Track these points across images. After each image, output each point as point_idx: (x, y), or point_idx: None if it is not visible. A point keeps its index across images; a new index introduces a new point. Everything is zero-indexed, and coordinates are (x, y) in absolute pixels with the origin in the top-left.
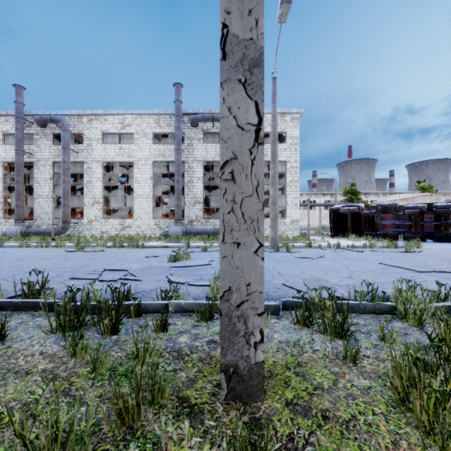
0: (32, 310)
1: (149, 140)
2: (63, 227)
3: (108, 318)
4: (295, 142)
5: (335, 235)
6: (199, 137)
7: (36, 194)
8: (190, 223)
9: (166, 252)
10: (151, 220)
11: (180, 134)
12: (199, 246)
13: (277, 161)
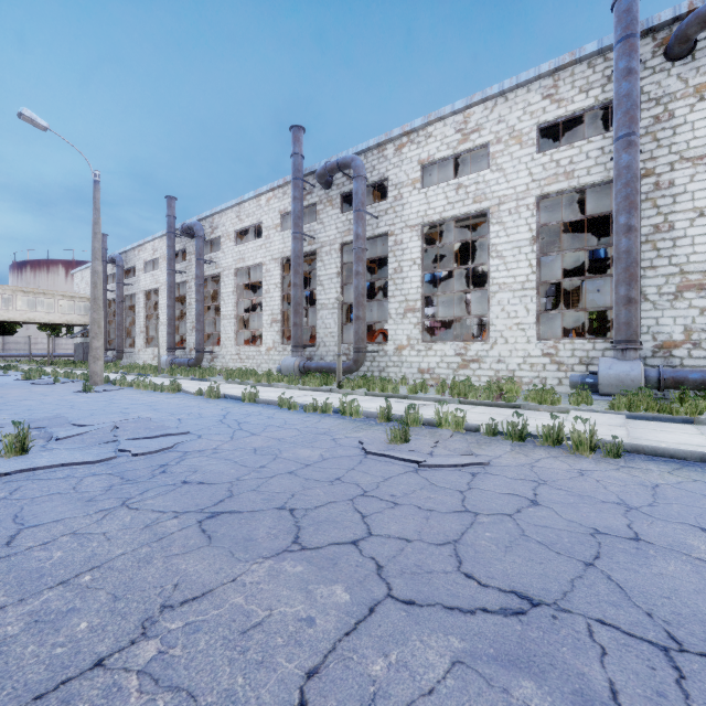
0: None
1: (526, 148)
2: (356, 359)
3: None
4: None
5: None
6: (700, 82)
7: (318, 303)
8: (662, 350)
9: None
10: (534, 343)
11: (634, 91)
12: None
13: None
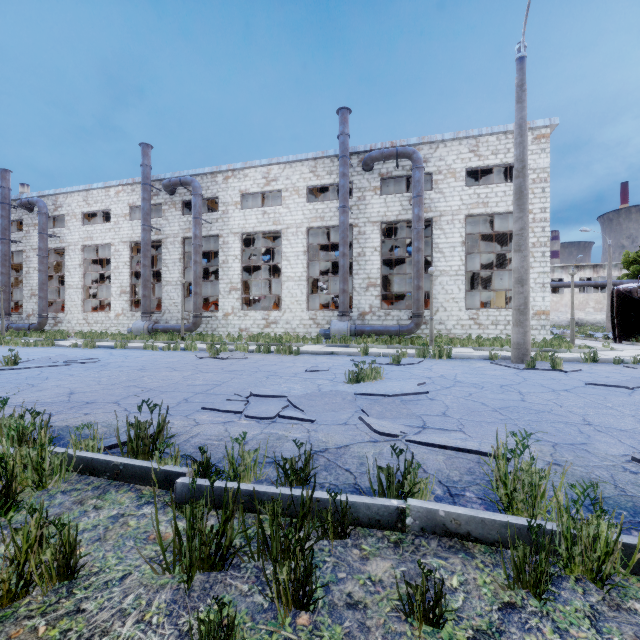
0: (139, 482)
1: (301, 198)
2: (194, 322)
3: (288, 562)
4: (542, 178)
5: (622, 338)
6: (375, 185)
7: (164, 280)
8: (361, 316)
9: (335, 363)
10: (305, 312)
11: (346, 185)
12: (384, 354)
13: (527, 205)
